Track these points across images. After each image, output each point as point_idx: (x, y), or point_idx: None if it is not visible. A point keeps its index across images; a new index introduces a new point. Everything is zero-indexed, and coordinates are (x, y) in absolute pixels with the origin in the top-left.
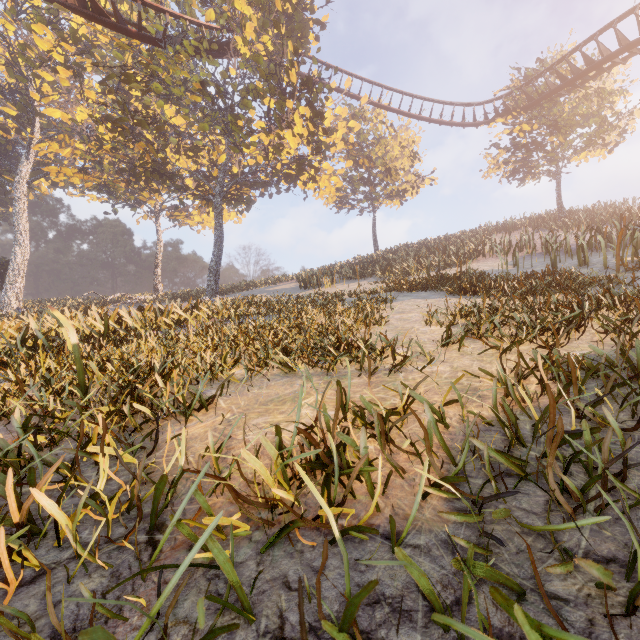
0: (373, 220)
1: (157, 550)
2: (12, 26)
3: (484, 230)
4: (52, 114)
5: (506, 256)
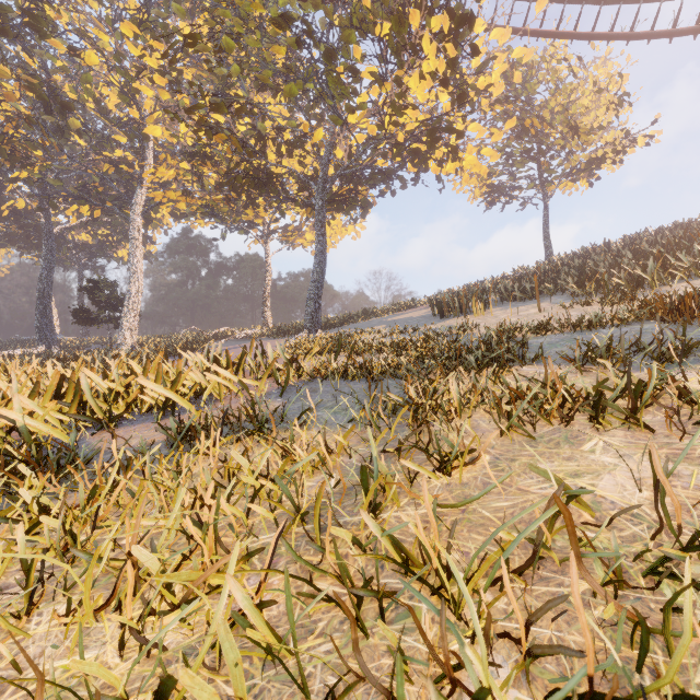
0: (544, 213)
1: None
2: (107, 36)
3: None
4: (153, 132)
5: None
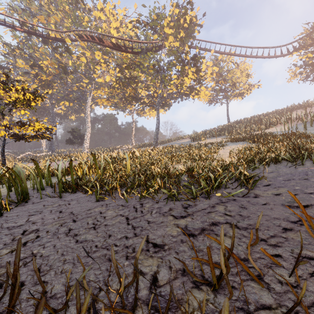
0: (227, 108)
1: (171, 173)
2: (89, 53)
3: (289, 108)
4: (99, 80)
5: (284, 125)
